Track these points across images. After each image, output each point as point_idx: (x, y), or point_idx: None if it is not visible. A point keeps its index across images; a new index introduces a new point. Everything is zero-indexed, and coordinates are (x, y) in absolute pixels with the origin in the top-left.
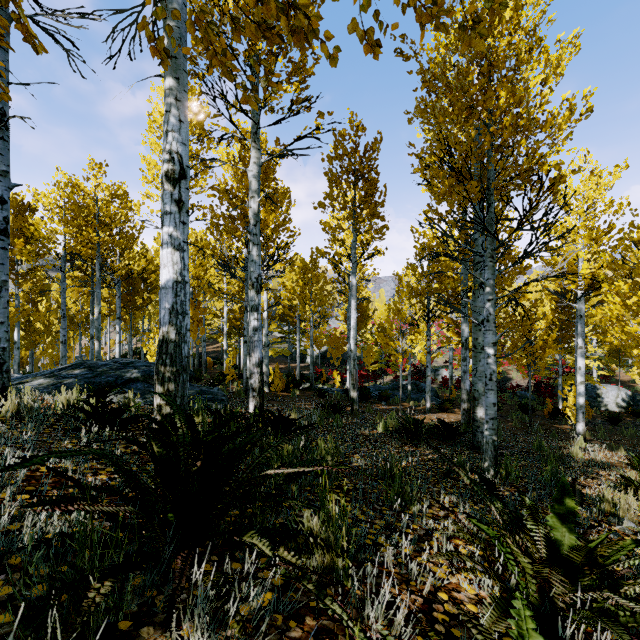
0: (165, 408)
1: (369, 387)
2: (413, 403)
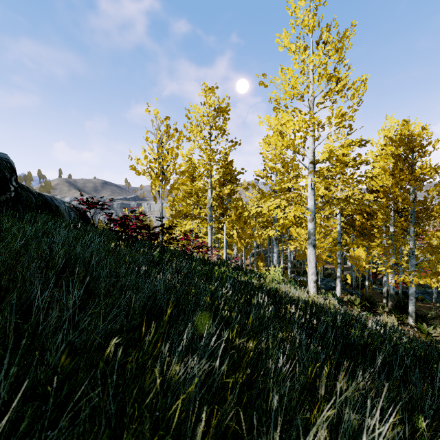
0: (392, 305)
1: (406, 291)
2: (439, 304)
